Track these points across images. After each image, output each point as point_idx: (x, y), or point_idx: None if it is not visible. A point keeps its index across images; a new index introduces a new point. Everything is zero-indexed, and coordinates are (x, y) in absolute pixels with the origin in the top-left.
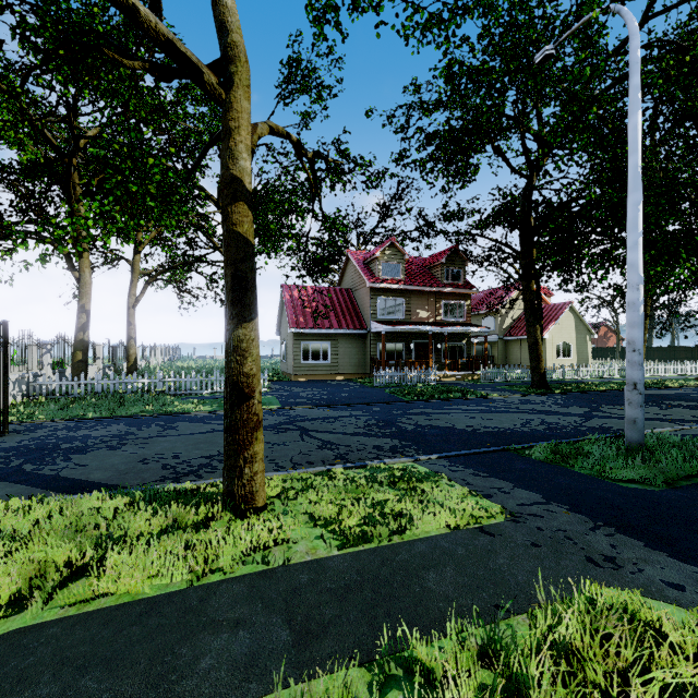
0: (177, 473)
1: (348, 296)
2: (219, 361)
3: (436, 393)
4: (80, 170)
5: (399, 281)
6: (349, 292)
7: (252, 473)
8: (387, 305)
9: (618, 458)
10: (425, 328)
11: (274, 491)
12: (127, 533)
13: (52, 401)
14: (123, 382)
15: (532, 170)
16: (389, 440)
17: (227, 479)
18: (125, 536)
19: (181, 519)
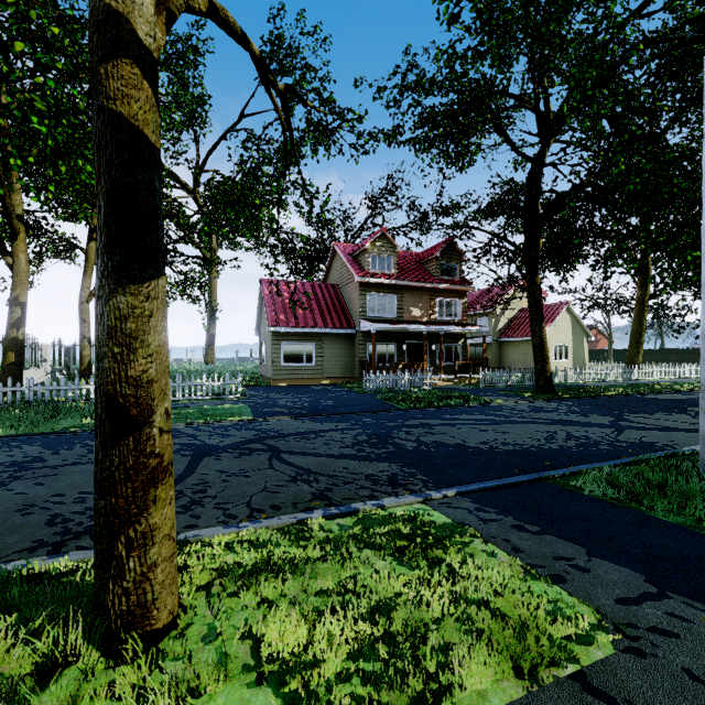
0: (64, 534)
1: (334, 292)
2: (194, 364)
3: (435, 399)
4: None
5: (391, 276)
6: (336, 288)
7: (144, 568)
8: (378, 302)
9: None
10: (420, 327)
11: (203, 576)
12: None
13: None
14: (62, 388)
15: (545, 144)
16: (386, 465)
17: (95, 580)
18: None
19: None
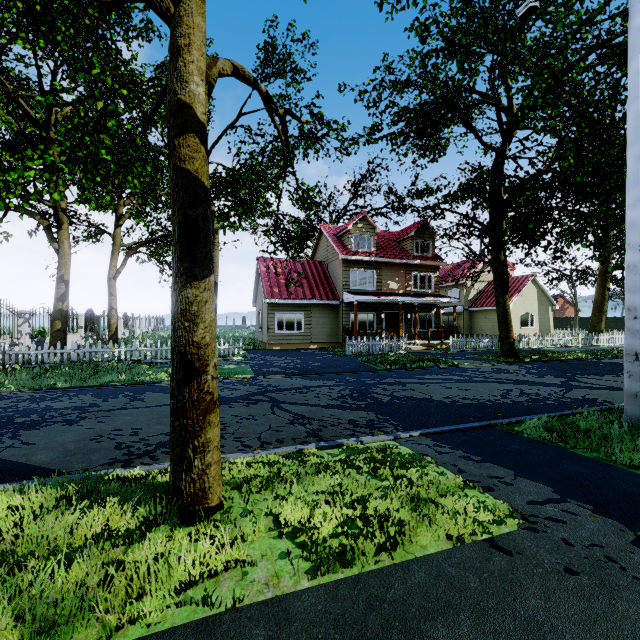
0: (130, 455)
1: (321, 268)
2: None
3: (408, 362)
4: (60, 145)
5: (371, 254)
6: (322, 265)
7: (204, 466)
8: (359, 277)
9: (626, 438)
10: (396, 299)
11: (234, 481)
12: (36, 550)
13: (27, 370)
14: (99, 351)
15: (505, 139)
16: (365, 413)
17: (173, 473)
18: (34, 552)
19: (114, 525)
